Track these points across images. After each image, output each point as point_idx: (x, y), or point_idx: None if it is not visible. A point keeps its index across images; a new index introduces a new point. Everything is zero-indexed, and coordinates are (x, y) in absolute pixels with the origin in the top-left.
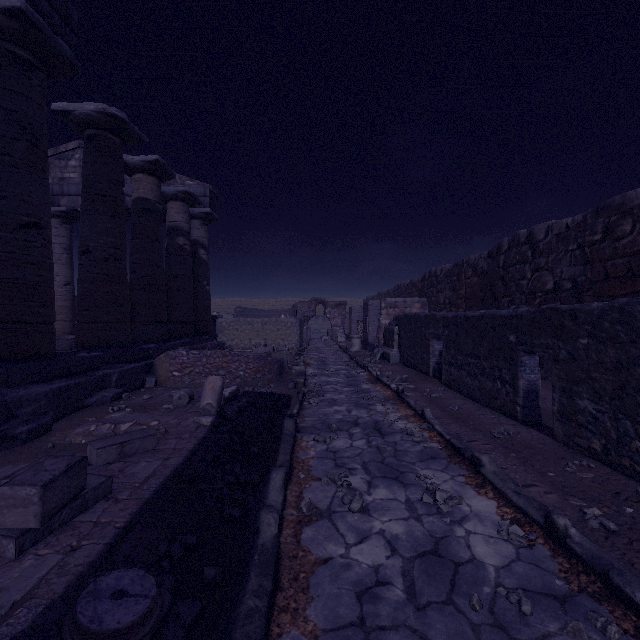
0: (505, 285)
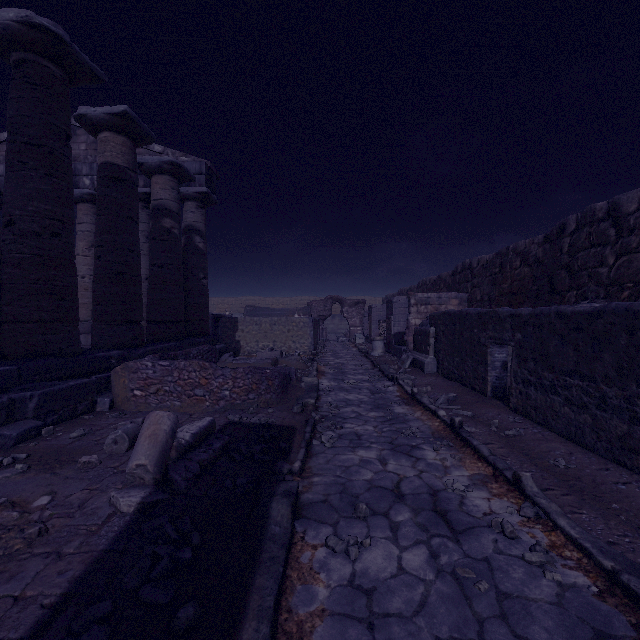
0: (572, 275)
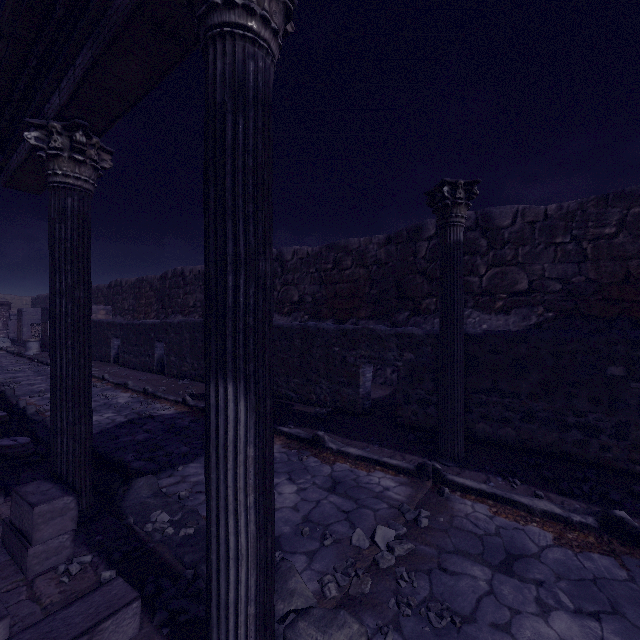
0: (170, 301)
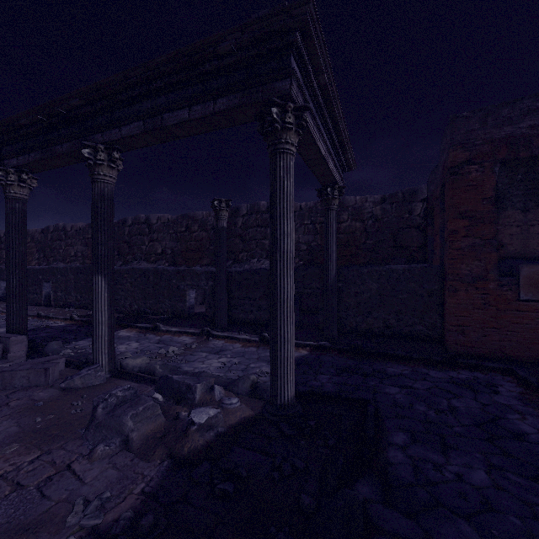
0: (52, 251)
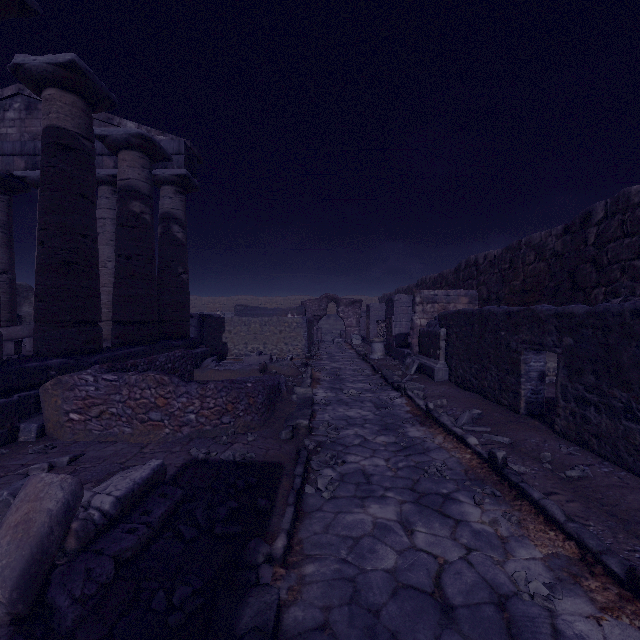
0: (599, 269)
